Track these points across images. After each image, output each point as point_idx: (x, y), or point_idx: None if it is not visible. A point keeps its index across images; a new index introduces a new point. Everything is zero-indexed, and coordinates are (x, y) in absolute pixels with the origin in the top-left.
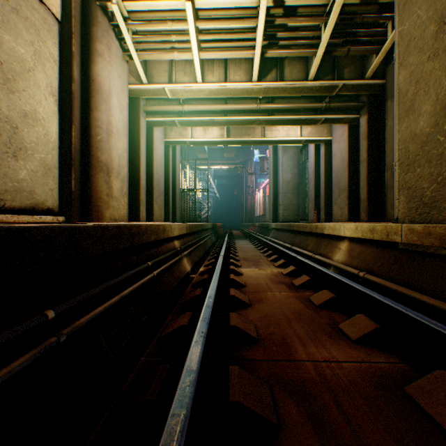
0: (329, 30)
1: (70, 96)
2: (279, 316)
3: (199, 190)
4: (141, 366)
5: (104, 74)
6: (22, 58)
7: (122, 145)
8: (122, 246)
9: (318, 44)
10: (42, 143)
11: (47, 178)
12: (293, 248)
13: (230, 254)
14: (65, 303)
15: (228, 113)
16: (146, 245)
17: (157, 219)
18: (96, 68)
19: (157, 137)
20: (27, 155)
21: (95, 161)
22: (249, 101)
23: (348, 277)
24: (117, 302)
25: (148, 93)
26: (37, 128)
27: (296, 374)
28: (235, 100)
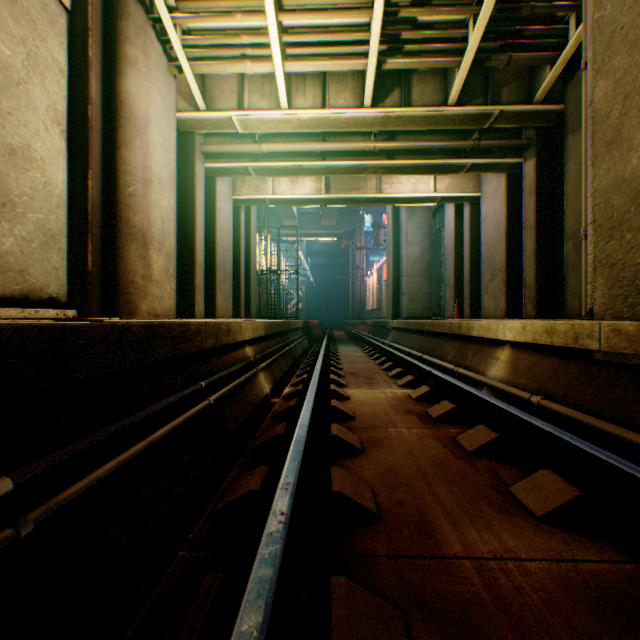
0: (482, 26)
1: (85, 125)
2: (410, 471)
3: (285, 272)
4: (176, 570)
5: (138, 93)
6: (7, 63)
7: (167, 203)
8: (157, 357)
9: (463, 50)
10: (40, 197)
11: (49, 251)
12: (423, 357)
13: (330, 367)
14: (37, 462)
15: (327, 157)
16: (199, 355)
17: (222, 314)
18: (126, 84)
19: (221, 193)
20: (15, 215)
21: (125, 225)
22: (359, 138)
23: (513, 403)
24: (141, 453)
25: (208, 125)
26: (31, 173)
27: (448, 586)
28: (338, 136)
